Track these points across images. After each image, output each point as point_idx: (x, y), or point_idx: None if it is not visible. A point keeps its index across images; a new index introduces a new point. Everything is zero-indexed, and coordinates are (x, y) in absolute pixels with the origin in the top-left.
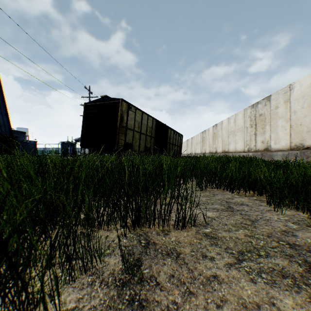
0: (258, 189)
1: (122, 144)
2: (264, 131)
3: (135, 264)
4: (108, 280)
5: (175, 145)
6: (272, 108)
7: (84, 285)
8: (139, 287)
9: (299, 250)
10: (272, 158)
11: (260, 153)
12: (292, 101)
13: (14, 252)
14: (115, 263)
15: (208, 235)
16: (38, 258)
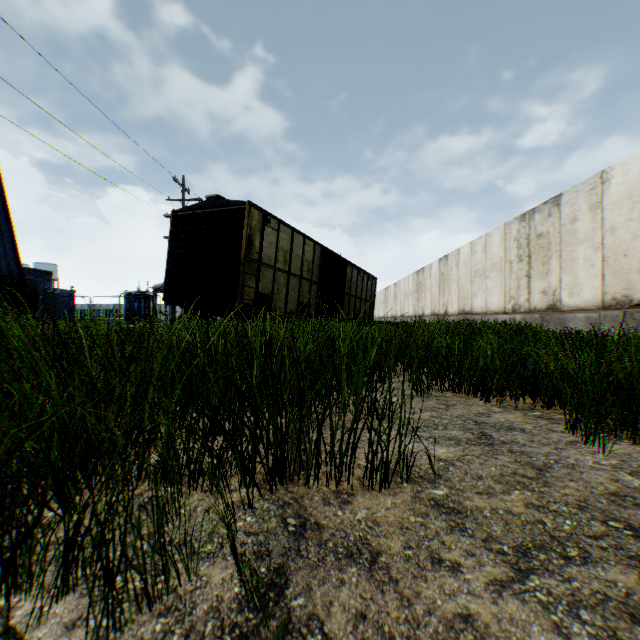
0: (544, 395)
1: (250, 297)
2: (546, 269)
3: (271, 583)
4: (205, 629)
5: (360, 298)
6: (565, 221)
7: None
8: None
9: None
10: (565, 325)
11: (539, 315)
12: (607, 206)
13: None
14: (224, 579)
15: (441, 505)
16: (36, 571)
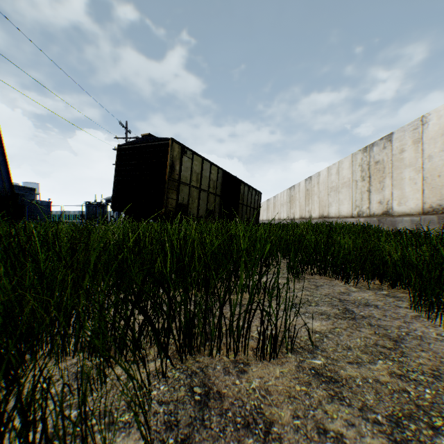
0: (390, 278)
1: (172, 206)
2: (382, 186)
3: None
4: None
5: (250, 206)
6: (395, 151)
7: None
8: None
9: None
10: (395, 226)
11: (377, 218)
12: (426, 141)
13: None
14: None
15: (320, 374)
16: None
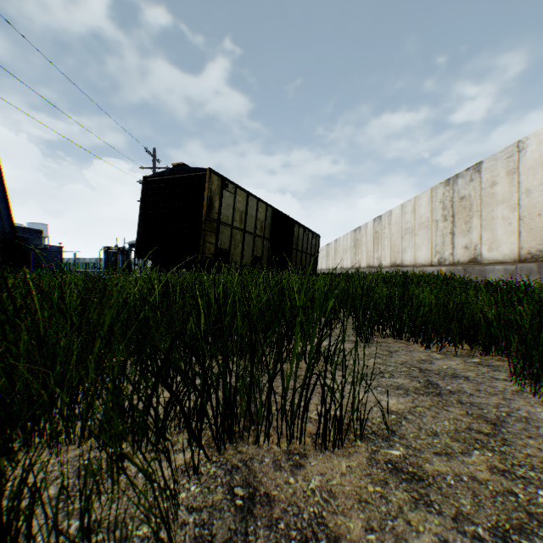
0: (482, 342)
1: (210, 251)
2: (468, 227)
3: None
4: None
5: (306, 252)
6: (485, 185)
7: None
8: None
9: None
10: (485, 276)
11: (462, 267)
12: (523, 171)
13: None
14: None
15: (400, 470)
16: None
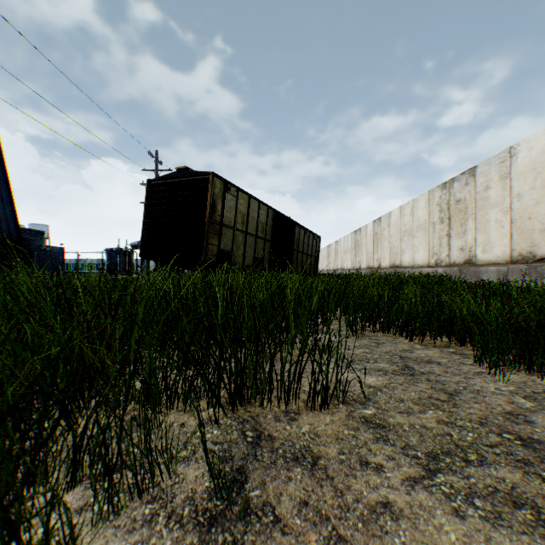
0: (458, 334)
1: (213, 253)
2: (464, 230)
3: (234, 479)
4: (183, 512)
5: (307, 254)
6: (479, 189)
7: (136, 521)
8: (242, 528)
9: (540, 450)
10: (479, 277)
11: (458, 268)
12: (515, 176)
13: (1, 461)
14: (197, 476)
15: (369, 422)
16: (51, 469)
